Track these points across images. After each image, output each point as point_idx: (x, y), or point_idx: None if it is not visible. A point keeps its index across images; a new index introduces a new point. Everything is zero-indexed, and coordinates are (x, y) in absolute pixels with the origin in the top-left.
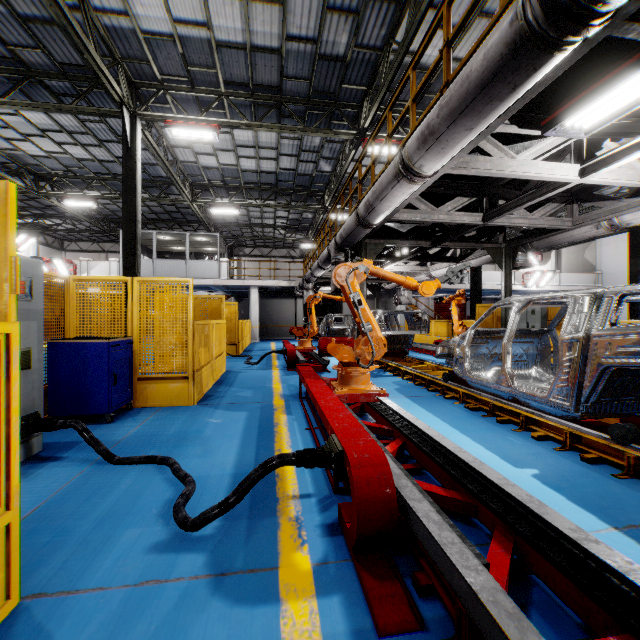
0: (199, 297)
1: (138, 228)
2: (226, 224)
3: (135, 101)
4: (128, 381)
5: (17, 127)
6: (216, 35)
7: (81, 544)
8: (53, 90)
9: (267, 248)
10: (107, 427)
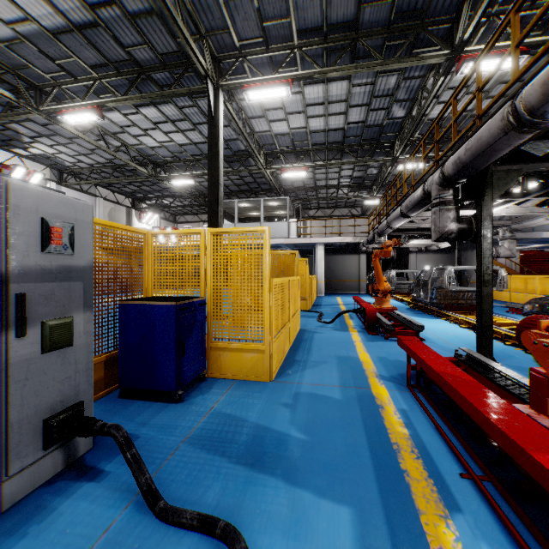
0: (273, 253)
1: (220, 191)
2: (294, 189)
3: (218, 74)
4: (200, 348)
5: (139, 124)
6: None
7: None
8: (158, 83)
9: (329, 209)
10: (172, 410)
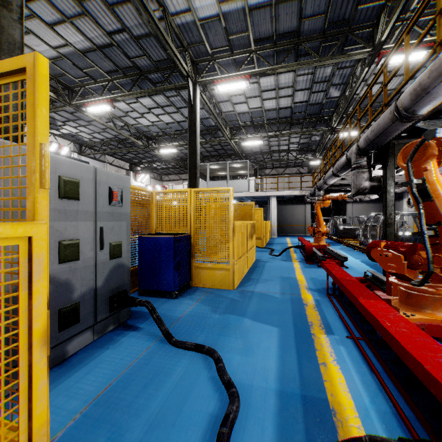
0: (236, 204)
1: (197, 159)
2: (253, 153)
3: (195, 74)
4: (188, 266)
5: (137, 110)
6: (249, 2)
7: None
8: (152, 81)
9: (281, 168)
10: (172, 302)
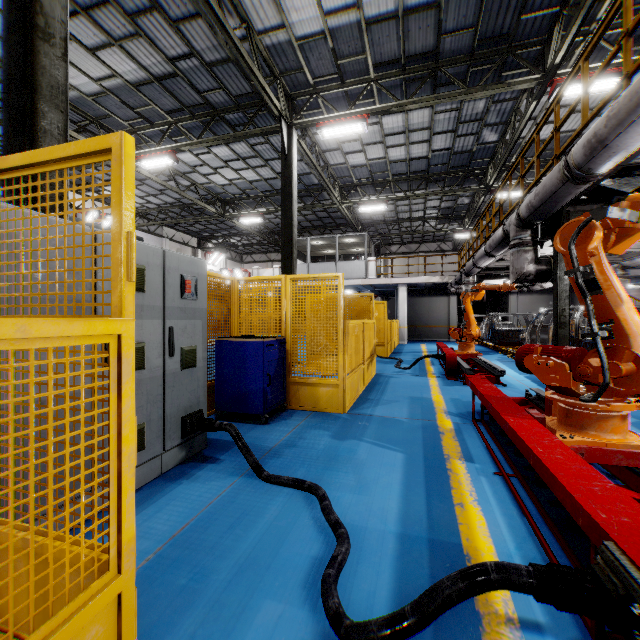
0: (348, 296)
1: (294, 232)
2: (373, 223)
3: (291, 113)
4: (282, 381)
5: (209, 163)
6: (366, 13)
7: (213, 606)
8: (231, 123)
9: (415, 244)
10: (262, 429)
